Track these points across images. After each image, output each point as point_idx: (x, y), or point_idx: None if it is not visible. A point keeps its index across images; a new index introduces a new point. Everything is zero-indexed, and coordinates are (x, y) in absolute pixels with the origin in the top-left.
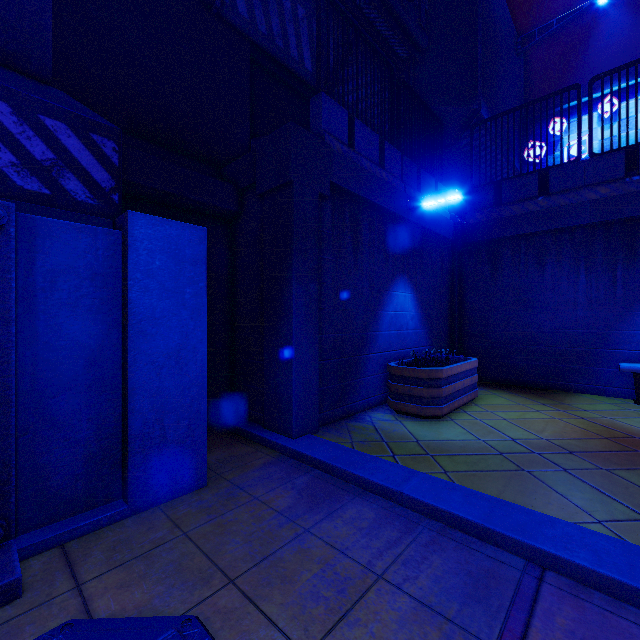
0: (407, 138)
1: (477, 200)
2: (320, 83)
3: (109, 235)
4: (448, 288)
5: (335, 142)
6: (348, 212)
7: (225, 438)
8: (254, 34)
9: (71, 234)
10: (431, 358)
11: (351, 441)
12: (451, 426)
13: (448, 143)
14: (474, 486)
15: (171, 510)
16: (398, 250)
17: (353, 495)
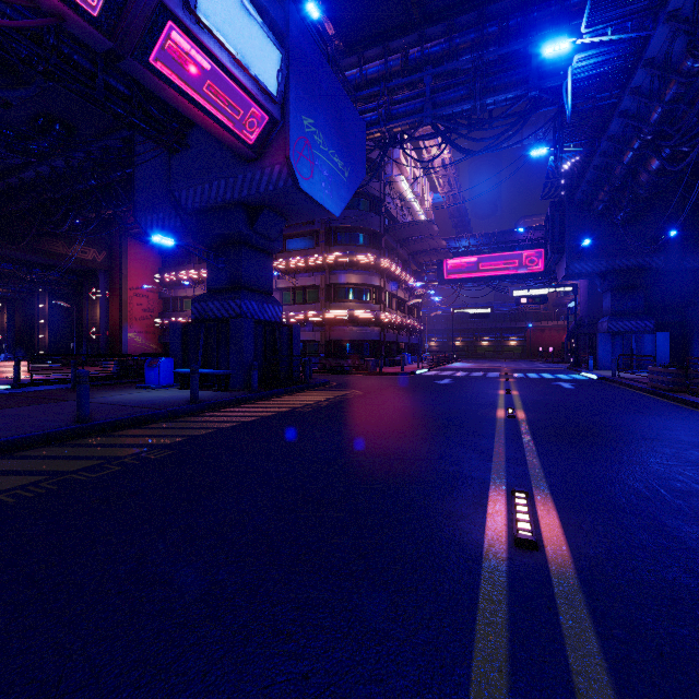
0: None
1: None
2: None
3: (653, 335)
4: None
5: None
6: None
7: None
8: (694, 268)
9: (648, 336)
10: None
11: None
12: None
13: None
14: None
15: None
16: None
17: None
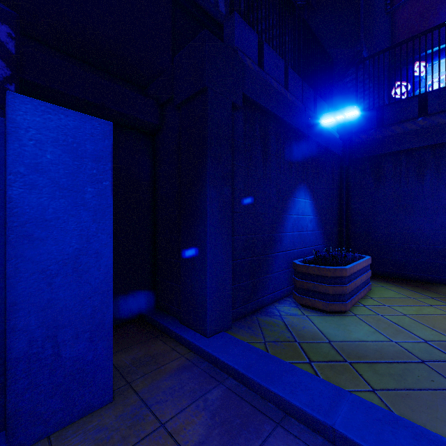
0: (306, 68)
1: (362, 123)
2: (233, 5)
3: None
4: (337, 196)
5: (247, 59)
6: (258, 125)
7: (144, 332)
8: None
9: None
10: (330, 256)
11: (264, 341)
12: (357, 323)
13: (335, 80)
14: (416, 417)
15: (61, 445)
16: (299, 162)
17: (273, 422)
